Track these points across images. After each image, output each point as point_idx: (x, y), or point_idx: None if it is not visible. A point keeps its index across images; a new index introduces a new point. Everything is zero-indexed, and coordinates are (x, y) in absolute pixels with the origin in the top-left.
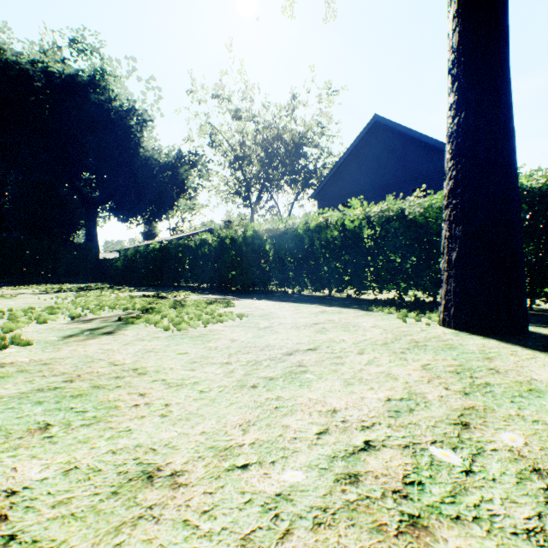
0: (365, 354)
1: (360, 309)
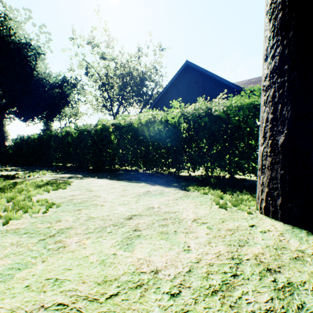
0: None
1: (179, 188)
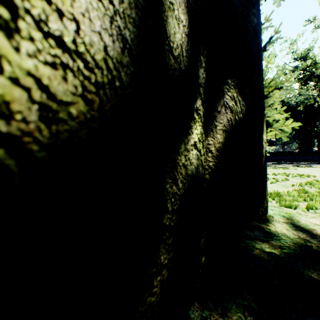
0: None
1: None
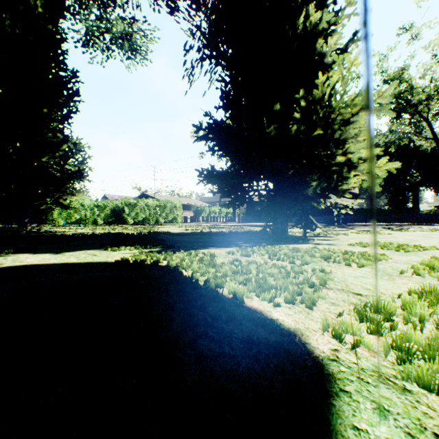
0: None
1: None
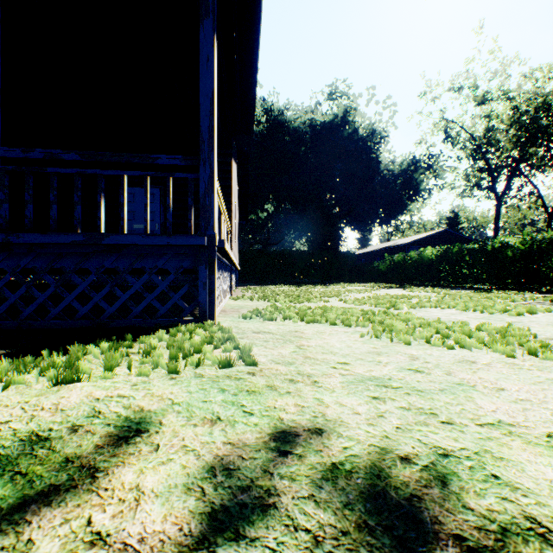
0: None
1: None
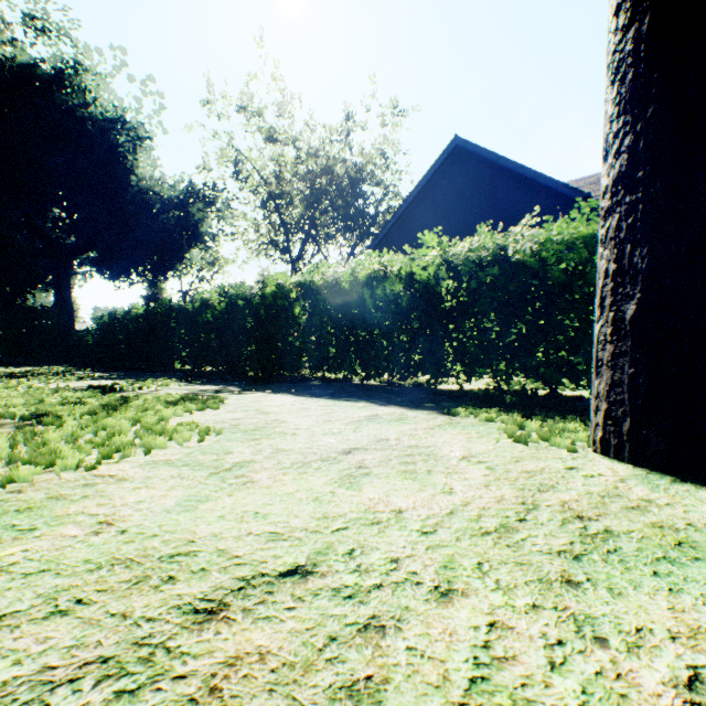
0: (458, 597)
1: (436, 411)
